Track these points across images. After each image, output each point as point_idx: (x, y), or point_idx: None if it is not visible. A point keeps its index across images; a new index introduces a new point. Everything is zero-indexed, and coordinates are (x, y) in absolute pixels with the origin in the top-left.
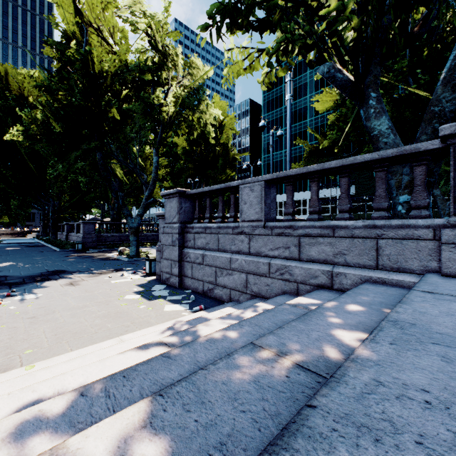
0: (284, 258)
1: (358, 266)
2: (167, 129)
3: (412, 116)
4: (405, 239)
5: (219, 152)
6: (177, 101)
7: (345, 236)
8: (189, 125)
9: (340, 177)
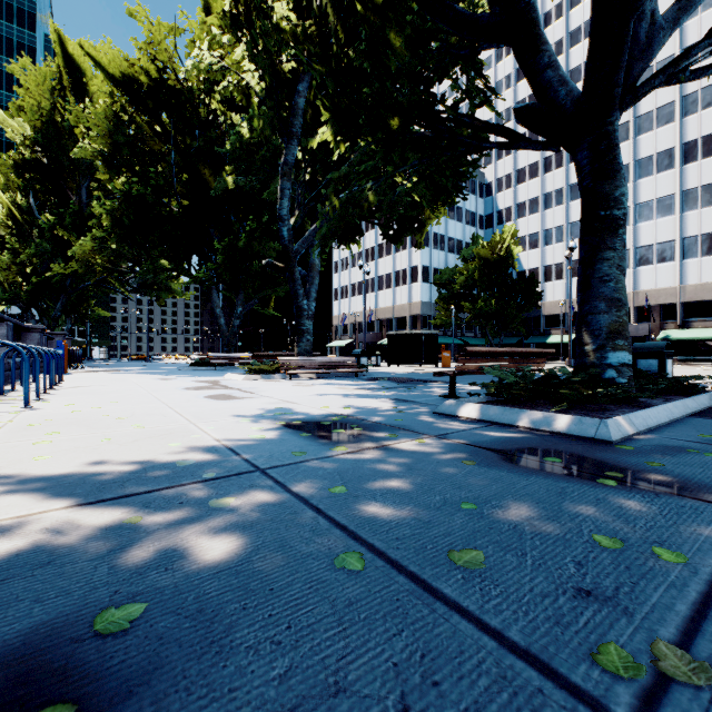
0: None
1: None
2: None
3: None
4: None
5: None
6: None
7: None
8: None
9: None
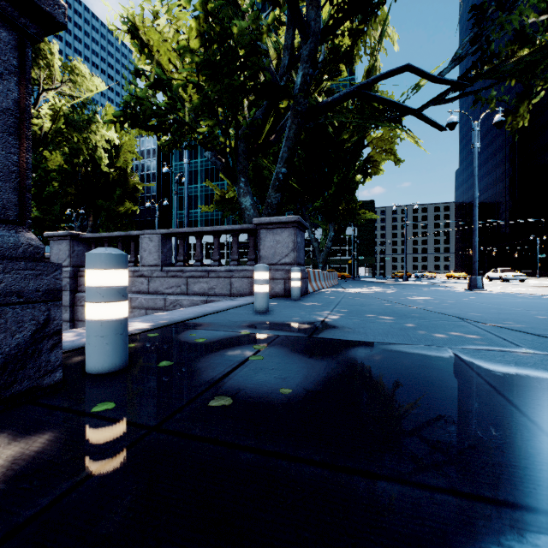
0: (177, 294)
1: (222, 295)
2: (39, 147)
3: (297, 182)
4: (243, 277)
5: (114, 178)
6: (55, 115)
7: (215, 276)
8: (75, 148)
9: (214, 238)
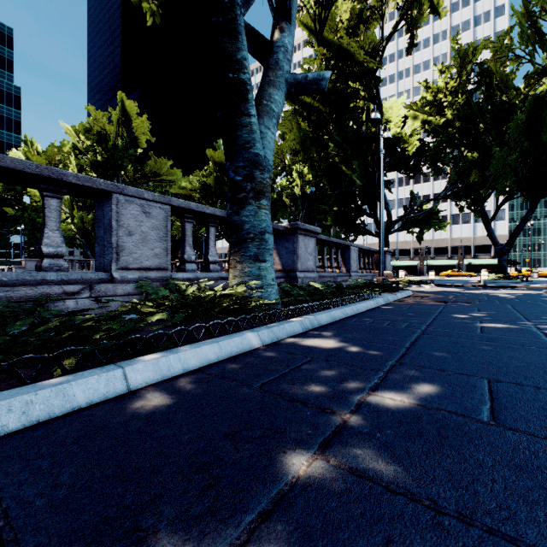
0: None
1: None
2: None
3: None
4: None
5: None
6: None
7: None
8: None
9: None
